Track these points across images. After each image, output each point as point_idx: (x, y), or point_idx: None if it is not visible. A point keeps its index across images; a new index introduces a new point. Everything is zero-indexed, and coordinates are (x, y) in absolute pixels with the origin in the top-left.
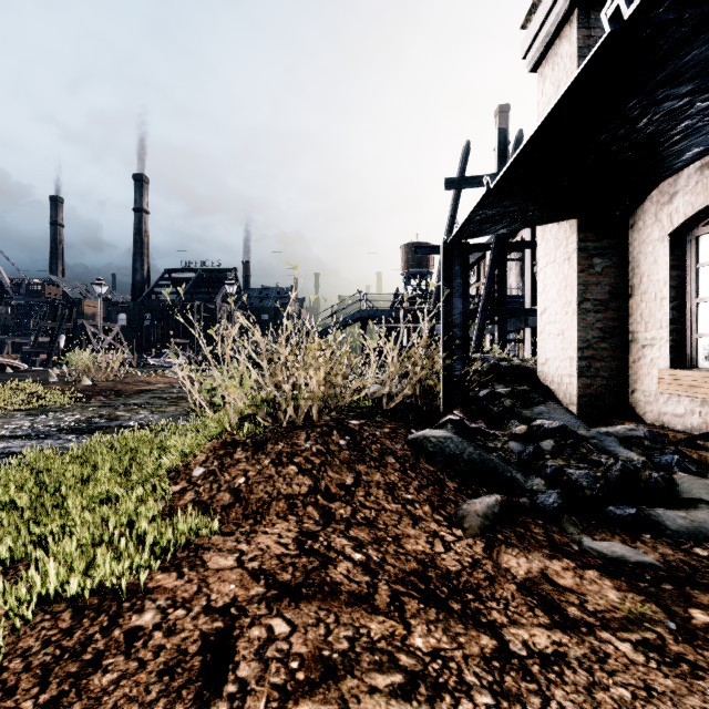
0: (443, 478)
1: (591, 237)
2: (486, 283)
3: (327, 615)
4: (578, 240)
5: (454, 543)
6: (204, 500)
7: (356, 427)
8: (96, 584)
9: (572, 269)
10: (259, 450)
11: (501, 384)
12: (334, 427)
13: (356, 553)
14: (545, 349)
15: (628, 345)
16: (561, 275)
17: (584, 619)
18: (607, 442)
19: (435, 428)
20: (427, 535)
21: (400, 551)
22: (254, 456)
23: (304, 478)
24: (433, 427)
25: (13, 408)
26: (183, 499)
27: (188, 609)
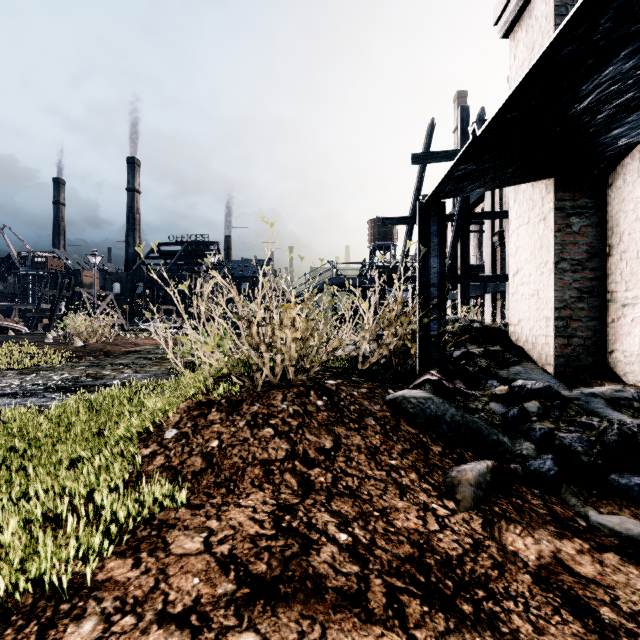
0: (426, 441)
1: (568, 196)
2: (450, 251)
3: (311, 626)
4: (555, 200)
5: (449, 518)
6: (174, 465)
7: (333, 387)
8: (30, 579)
9: (548, 229)
10: (234, 411)
11: (473, 345)
12: (310, 387)
13: (340, 533)
14: (518, 310)
15: (606, 304)
16: (535, 236)
17: (623, 626)
18: (593, 403)
19: (412, 388)
20: (417, 508)
21: (390, 529)
22: (228, 418)
23: (280, 441)
24: (410, 387)
25: (7, 367)
26: (152, 464)
27: (139, 616)
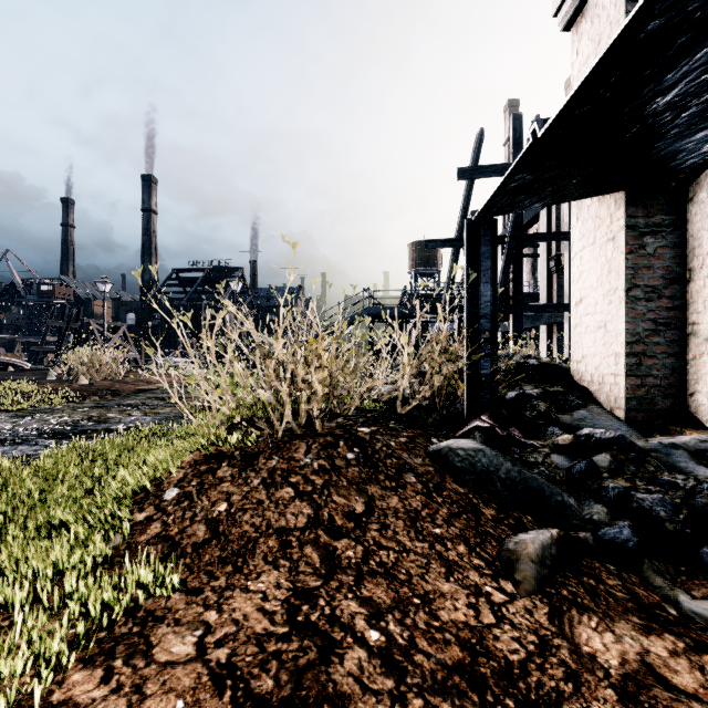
0: (477, 502)
1: (641, 213)
2: (501, 277)
3: None
4: (626, 217)
5: (506, 606)
6: (172, 535)
7: (366, 435)
8: None
9: (618, 251)
10: (249, 465)
11: (530, 385)
12: (340, 436)
13: (371, 629)
14: (581, 345)
15: (686, 338)
16: (602, 258)
17: None
18: (675, 456)
19: (460, 436)
20: (466, 593)
21: (433, 623)
22: (241, 474)
23: (301, 504)
24: (456, 434)
25: (1, 408)
26: (145, 533)
27: None
